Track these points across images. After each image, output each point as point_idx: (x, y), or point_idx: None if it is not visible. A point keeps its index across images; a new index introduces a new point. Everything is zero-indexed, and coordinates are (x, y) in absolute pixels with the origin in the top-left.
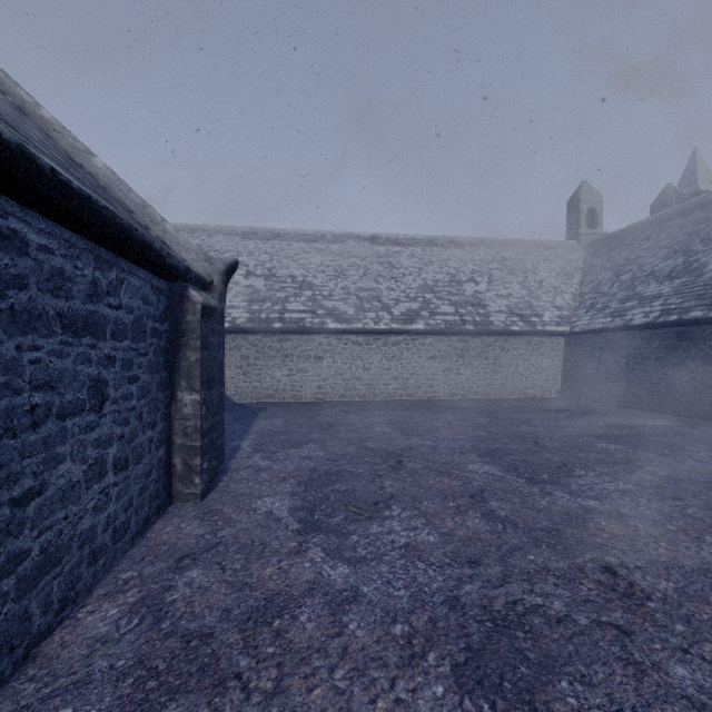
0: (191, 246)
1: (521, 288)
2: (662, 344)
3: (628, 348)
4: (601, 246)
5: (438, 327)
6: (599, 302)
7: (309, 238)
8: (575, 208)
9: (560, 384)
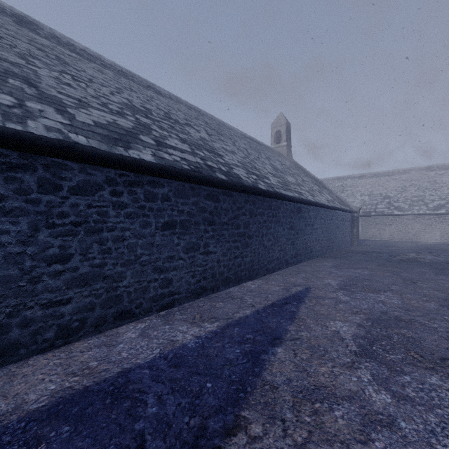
0: (353, 205)
1: None
2: None
3: None
4: None
5: None
6: None
7: (390, 174)
8: None
9: None
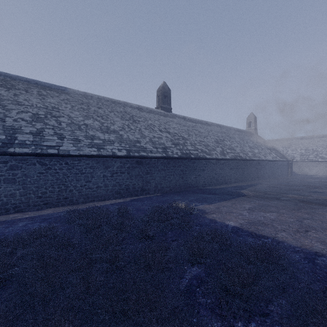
0: (289, 158)
1: None
2: None
3: None
4: None
5: None
6: None
7: (320, 137)
8: None
9: None
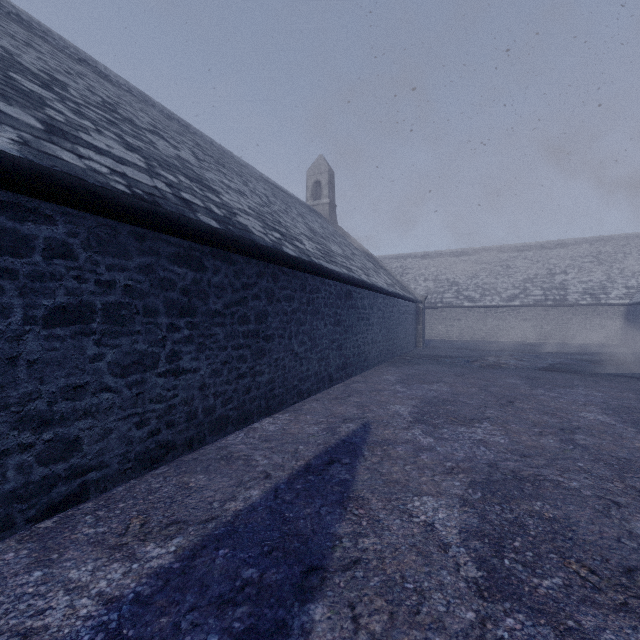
0: (417, 293)
1: (601, 275)
2: None
3: None
4: None
5: (528, 303)
6: None
7: (458, 254)
8: None
9: (620, 336)
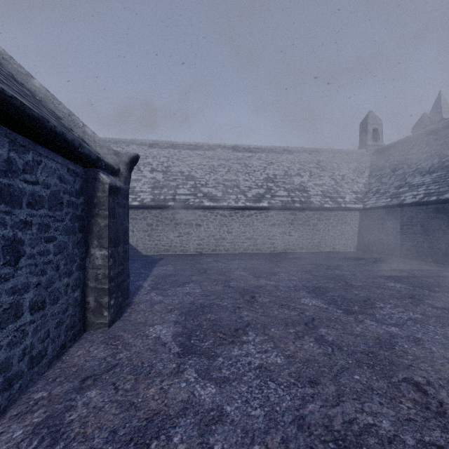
0: (104, 144)
1: (330, 180)
2: (425, 216)
3: (402, 219)
4: (381, 153)
5: (277, 205)
6: (381, 188)
7: (193, 147)
8: (364, 128)
9: (356, 242)
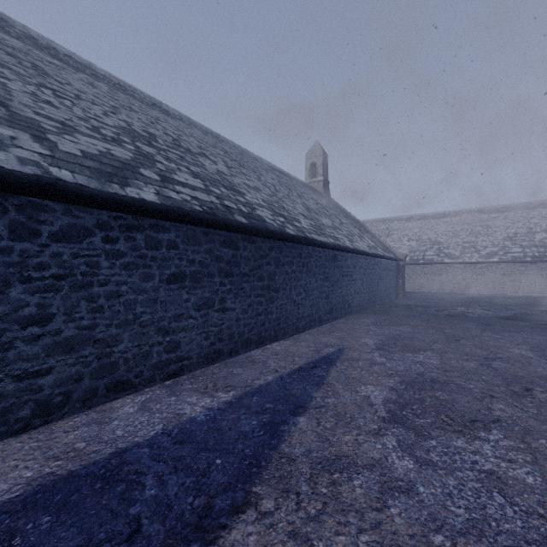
0: (398, 252)
1: None
2: None
3: None
4: None
5: (506, 260)
6: None
7: (440, 216)
8: None
9: None
